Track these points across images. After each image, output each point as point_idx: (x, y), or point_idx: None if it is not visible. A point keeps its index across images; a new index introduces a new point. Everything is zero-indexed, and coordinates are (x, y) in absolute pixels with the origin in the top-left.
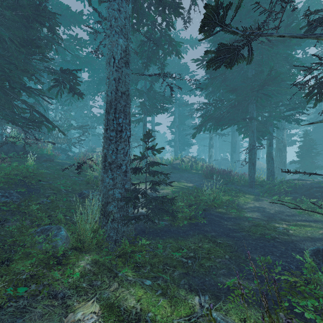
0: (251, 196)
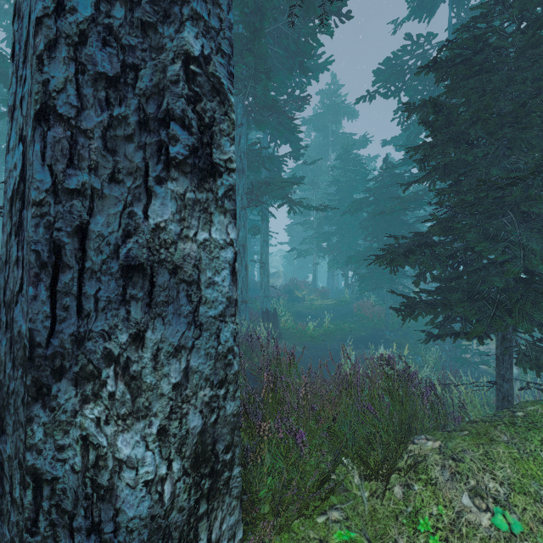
0: None
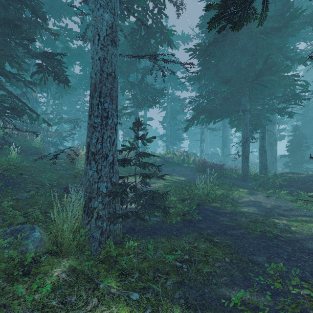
0: (245, 190)
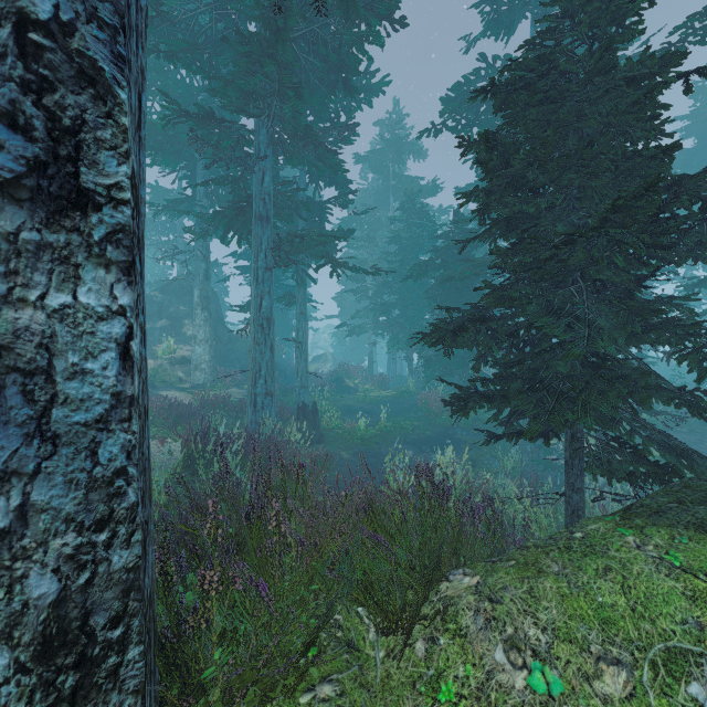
0: None
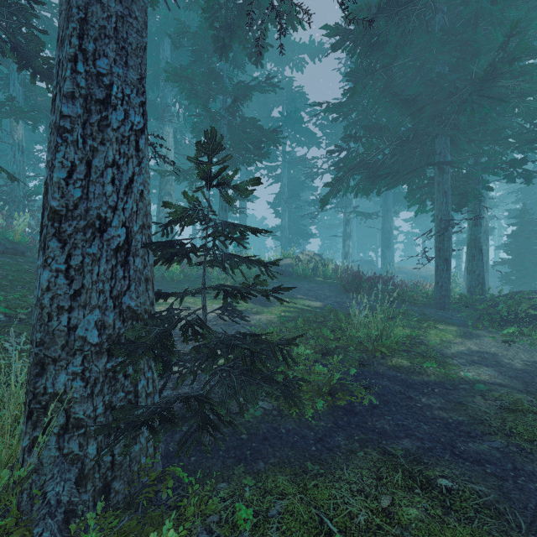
0: (450, 327)
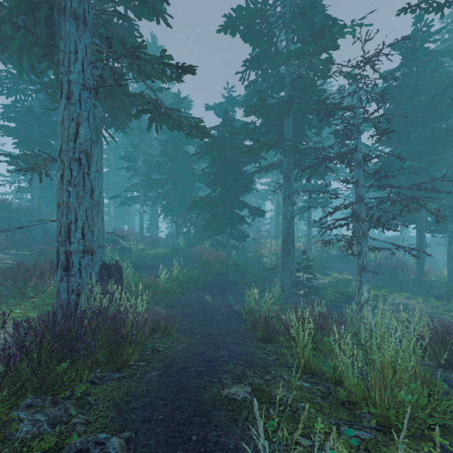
0: (408, 294)
